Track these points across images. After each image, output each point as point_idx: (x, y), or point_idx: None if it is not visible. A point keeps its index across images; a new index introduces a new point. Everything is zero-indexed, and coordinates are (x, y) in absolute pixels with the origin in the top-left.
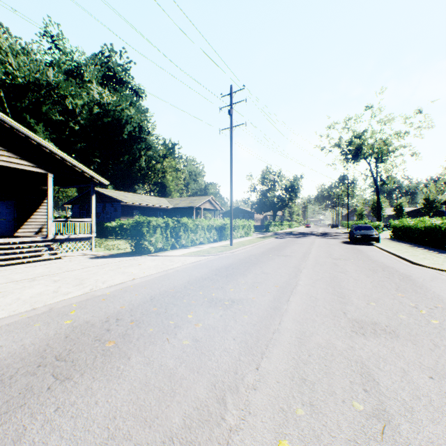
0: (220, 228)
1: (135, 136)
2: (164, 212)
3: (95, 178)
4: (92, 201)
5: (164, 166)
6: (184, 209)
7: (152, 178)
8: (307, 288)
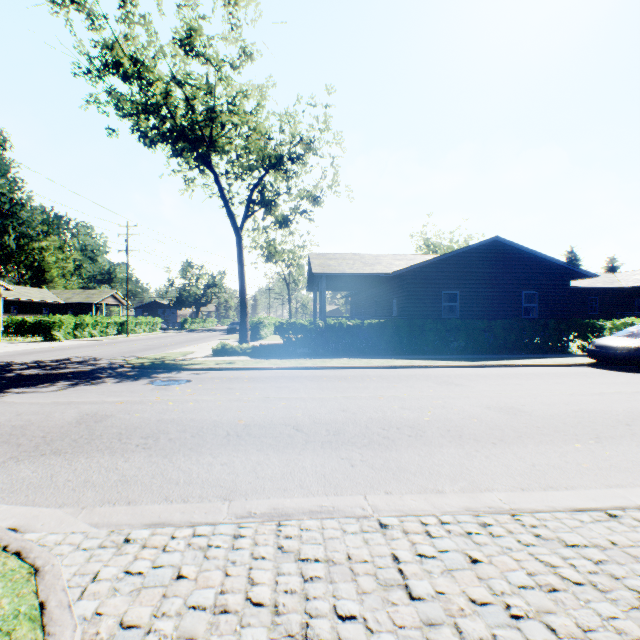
0: (121, 325)
1: (0, 208)
2: (51, 308)
3: (6, 286)
4: (1, 303)
5: (45, 245)
6: (79, 304)
7: (24, 260)
8: (147, 343)
